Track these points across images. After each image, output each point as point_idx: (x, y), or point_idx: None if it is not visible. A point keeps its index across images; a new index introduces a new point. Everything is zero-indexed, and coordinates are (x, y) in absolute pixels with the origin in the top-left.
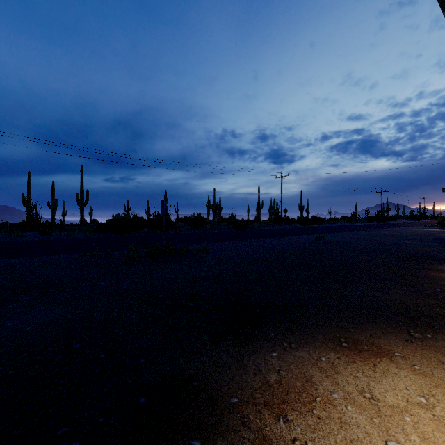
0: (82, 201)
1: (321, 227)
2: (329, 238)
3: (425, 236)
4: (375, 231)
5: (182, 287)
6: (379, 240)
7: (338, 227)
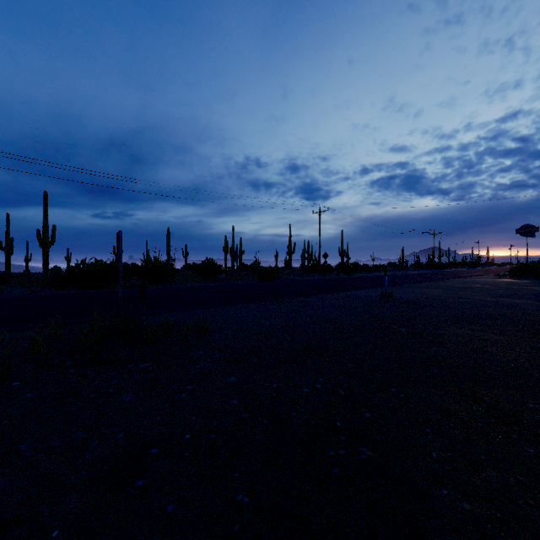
0: (46, 240)
1: (371, 277)
2: (398, 296)
3: (517, 291)
4: (445, 283)
5: (61, 533)
6: (469, 299)
7: (391, 276)
